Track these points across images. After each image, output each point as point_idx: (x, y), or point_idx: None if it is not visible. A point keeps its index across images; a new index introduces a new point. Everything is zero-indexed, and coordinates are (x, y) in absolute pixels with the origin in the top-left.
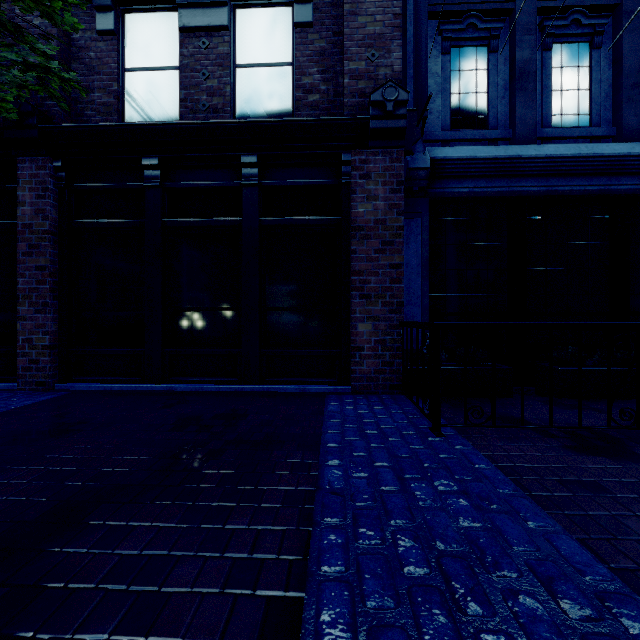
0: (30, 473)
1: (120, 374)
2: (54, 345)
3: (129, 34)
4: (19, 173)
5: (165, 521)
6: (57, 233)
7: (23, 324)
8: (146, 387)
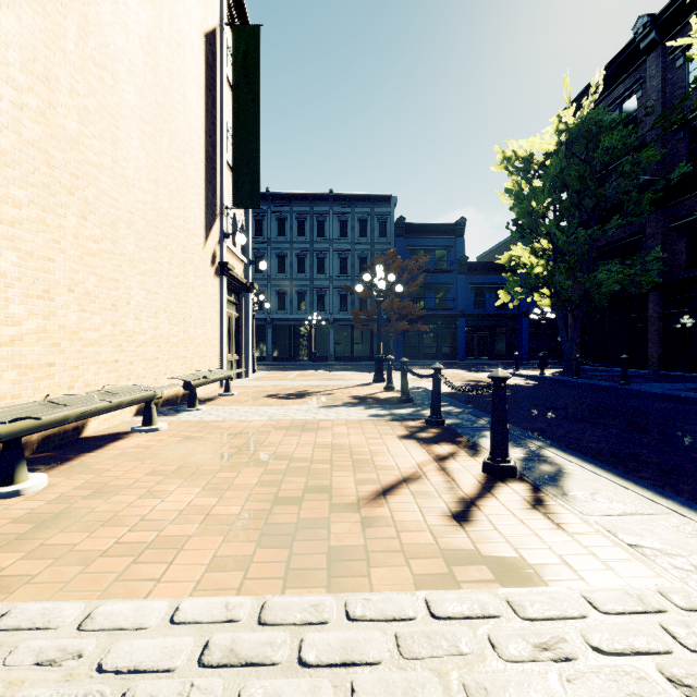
0: (647, 378)
1: (685, 370)
2: (659, 357)
3: (690, 233)
4: (648, 299)
5: (666, 381)
6: (661, 317)
7: (649, 350)
8: (694, 375)
